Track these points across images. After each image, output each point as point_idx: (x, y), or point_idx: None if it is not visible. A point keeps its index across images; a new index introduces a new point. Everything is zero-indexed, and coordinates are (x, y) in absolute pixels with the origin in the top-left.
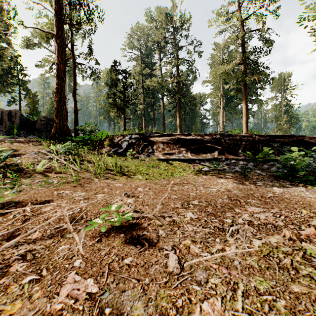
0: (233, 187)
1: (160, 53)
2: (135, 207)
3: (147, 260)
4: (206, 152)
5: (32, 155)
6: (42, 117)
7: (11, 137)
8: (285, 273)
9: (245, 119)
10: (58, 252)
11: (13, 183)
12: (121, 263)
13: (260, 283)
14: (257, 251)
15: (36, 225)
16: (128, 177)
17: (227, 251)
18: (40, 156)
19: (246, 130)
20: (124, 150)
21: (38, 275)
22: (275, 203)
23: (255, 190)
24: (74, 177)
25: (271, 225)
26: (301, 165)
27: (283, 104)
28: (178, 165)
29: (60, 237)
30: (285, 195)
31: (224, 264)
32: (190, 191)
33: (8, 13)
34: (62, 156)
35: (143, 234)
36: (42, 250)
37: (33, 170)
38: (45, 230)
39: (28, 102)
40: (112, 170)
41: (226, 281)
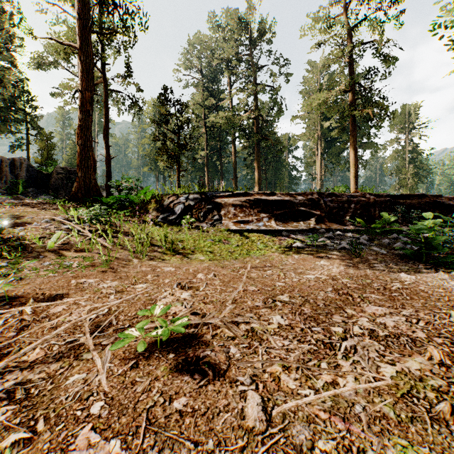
0: (339, 273)
1: (230, 75)
2: (193, 308)
3: (212, 404)
4: (298, 219)
5: (42, 224)
6: (59, 169)
7: (13, 197)
8: (442, 430)
9: (353, 172)
10: (66, 387)
11: (11, 268)
12: (168, 409)
13: (404, 449)
14: (390, 385)
15: (38, 338)
16: (184, 256)
17: (342, 385)
18: (54, 226)
19: (354, 187)
20: (177, 216)
21: (30, 430)
22: (406, 299)
23: (373, 278)
24: (103, 256)
25: (407, 339)
26: (440, 240)
27: (408, 149)
28: (258, 238)
29: (74, 359)
30: (420, 285)
31: (339, 411)
32: (276, 279)
33: (11, 18)
34: (86, 225)
35: (205, 355)
36: (42, 382)
37: (43, 246)
38: (50, 347)
39: (39, 147)
40: (160, 246)
41: (344, 445)
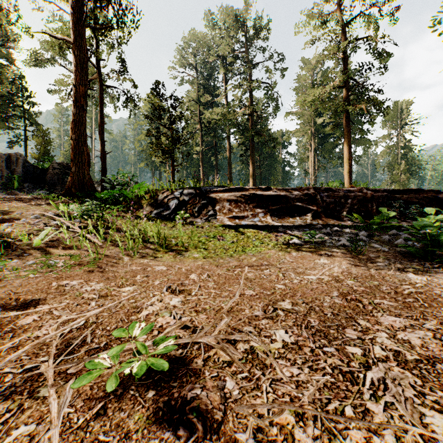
0: (342, 273)
1: (225, 72)
2: (181, 322)
3: None
4: (294, 215)
5: (31, 220)
6: (55, 164)
7: (7, 193)
8: None
9: (347, 167)
10: None
11: None
12: None
13: None
14: None
15: None
16: (177, 253)
17: None
18: (44, 222)
19: (348, 182)
20: (172, 212)
21: None
22: (424, 307)
23: (379, 279)
24: (92, 254)
25: None
26: None
27: (400, 145)
28: (253, 234)
29: (28, 396)
30: (434, 289)
31: None
32: (275, 280)
33: (8, 15)
34: (77, 221)
35: (193, 396)
36: None
37: (29, 243)
38: (2, 377)
39: (36, 143)
40: (152, 243)
41: None
